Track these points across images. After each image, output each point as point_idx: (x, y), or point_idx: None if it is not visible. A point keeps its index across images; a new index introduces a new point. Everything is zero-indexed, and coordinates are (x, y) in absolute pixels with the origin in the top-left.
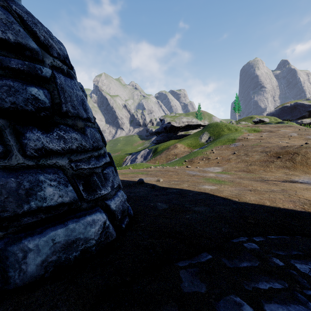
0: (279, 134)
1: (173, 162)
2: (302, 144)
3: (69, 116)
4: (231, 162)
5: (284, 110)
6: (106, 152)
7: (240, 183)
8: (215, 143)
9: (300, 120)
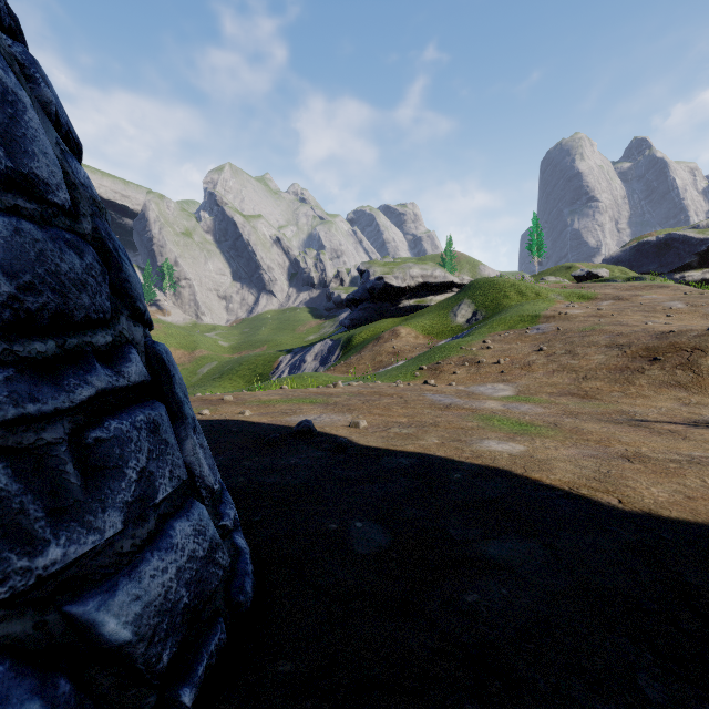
0: (642, 305)
1: (390, 371)
2: (708, 327)
3: None
4: (534, 370)
5: (643, 250)
6: (138, 343)
7: (581, 433)
8: (489, 326)
9: (680, 274)
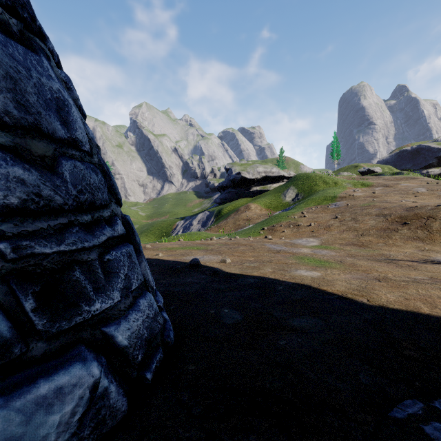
0: (400, 190)
1: (245, 230)
2: (438, 204)
3: (6, 126)
4: (332, 230)
5: (402, 155)
6: (119, 215)
7: (355, 266)
8: (305, 203)
9: (425, 170)
